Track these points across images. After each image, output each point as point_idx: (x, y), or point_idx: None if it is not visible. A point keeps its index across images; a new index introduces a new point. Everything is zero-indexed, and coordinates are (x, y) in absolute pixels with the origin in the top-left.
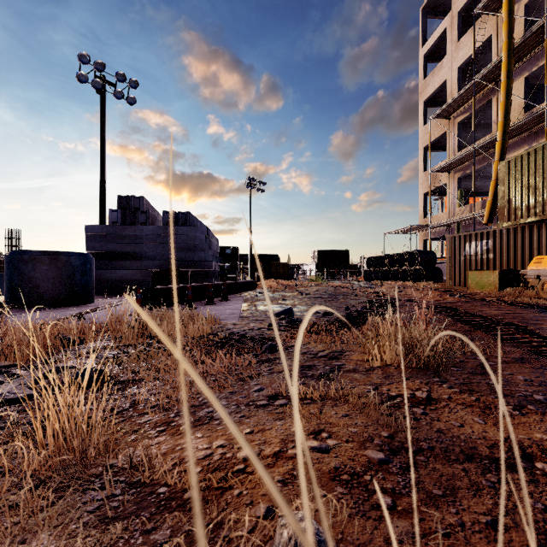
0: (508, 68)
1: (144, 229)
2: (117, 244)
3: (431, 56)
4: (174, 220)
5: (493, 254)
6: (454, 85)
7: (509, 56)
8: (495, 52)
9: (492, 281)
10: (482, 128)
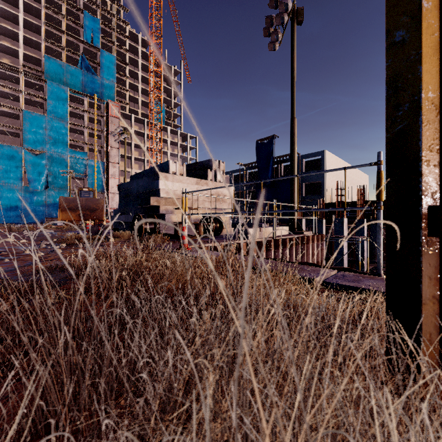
0: None
1: None
2: None
3: None
4: None
5: None
6: None
7: None
8: None
9: None
10: None
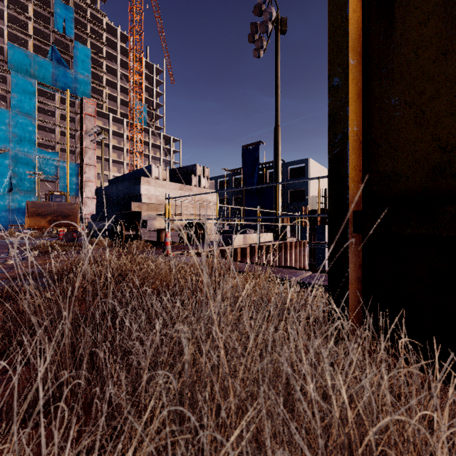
0: None
1: None
2: None
3: None
4: None
5: None
6: None
7: None
8: None
9: None
10: None
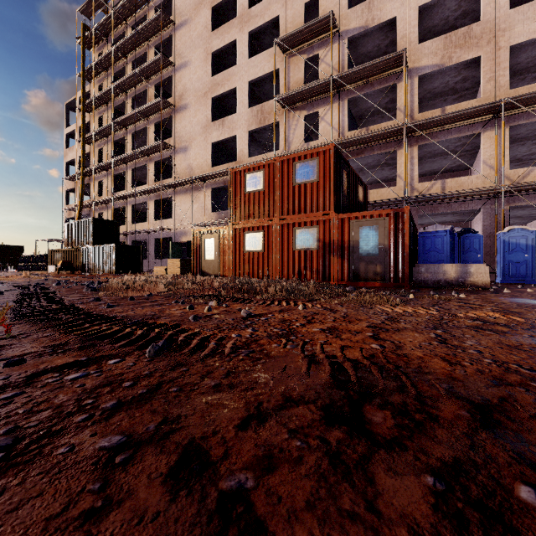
0: (82, 179)
1: None
2: None
3: (72, 135)
4: None
5: (63, 259)
6: (78, 165)
7: (83, 175)
8: (91, 162)
9: (54, 269)
10: None
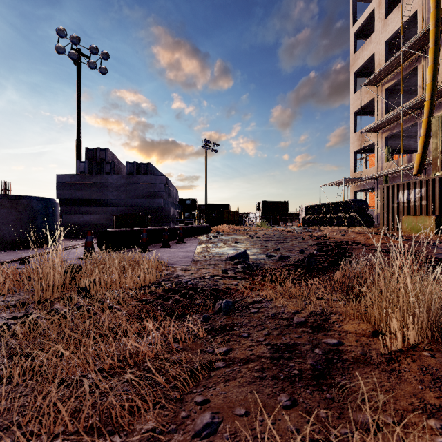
0: (435, 35)
1: (109, 178)
2: (85, 192)
3: (360, 34)
4: (136, 170)
5: (426, 201)
6: (382, 57)
7: (437, 25)
8: (420, 25)
9: (428, 225)
10: (406, 94)
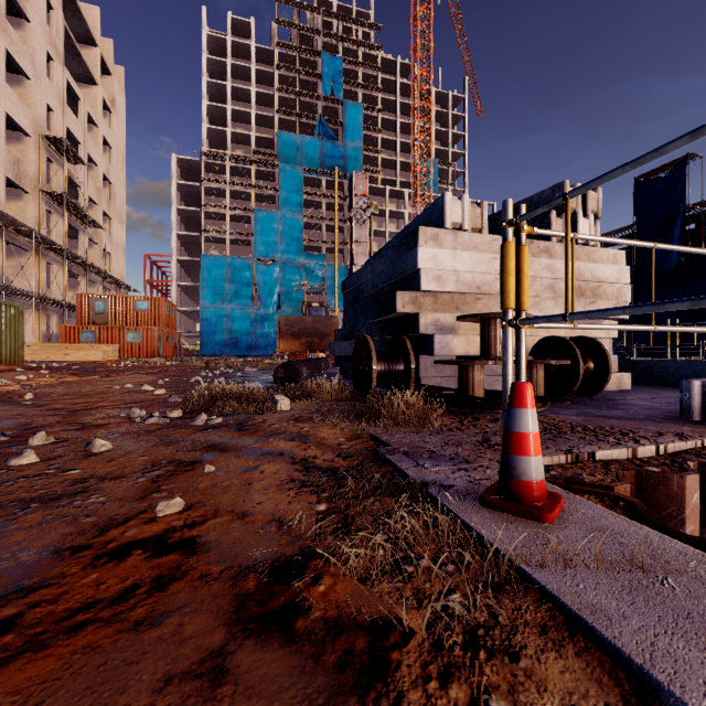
0: None
1: None
2: None
3: None
4: None
5: None
6: None
7: None
8: None
9: None
10: None
